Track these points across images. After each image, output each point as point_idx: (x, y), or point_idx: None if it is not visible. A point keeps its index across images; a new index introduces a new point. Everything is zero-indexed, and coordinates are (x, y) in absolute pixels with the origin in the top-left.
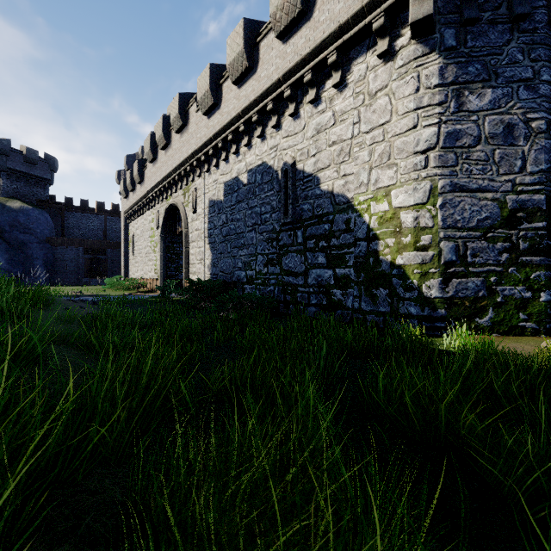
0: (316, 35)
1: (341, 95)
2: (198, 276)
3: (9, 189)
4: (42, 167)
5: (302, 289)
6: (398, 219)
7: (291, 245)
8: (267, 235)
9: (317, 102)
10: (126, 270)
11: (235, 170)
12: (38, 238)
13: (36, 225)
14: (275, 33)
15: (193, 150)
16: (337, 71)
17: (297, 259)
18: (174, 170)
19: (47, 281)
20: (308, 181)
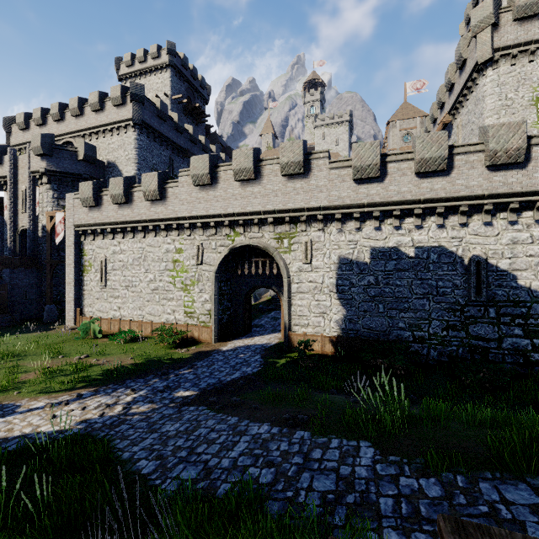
0: (530, 183)
1: (538, 227)
2: (315, 330)
3: None
4: None
5: (495, 351)
6: None
7: (481, 318)
8: (447, 305)
9: (513, 221)
10: (77, 305)
11: (393, 240)
12: None
13: None
14: (489, 162)
15: (324, 205)
16: None
17: (489, 329)
18: (269, 211)
19: None
20: (503, 274)
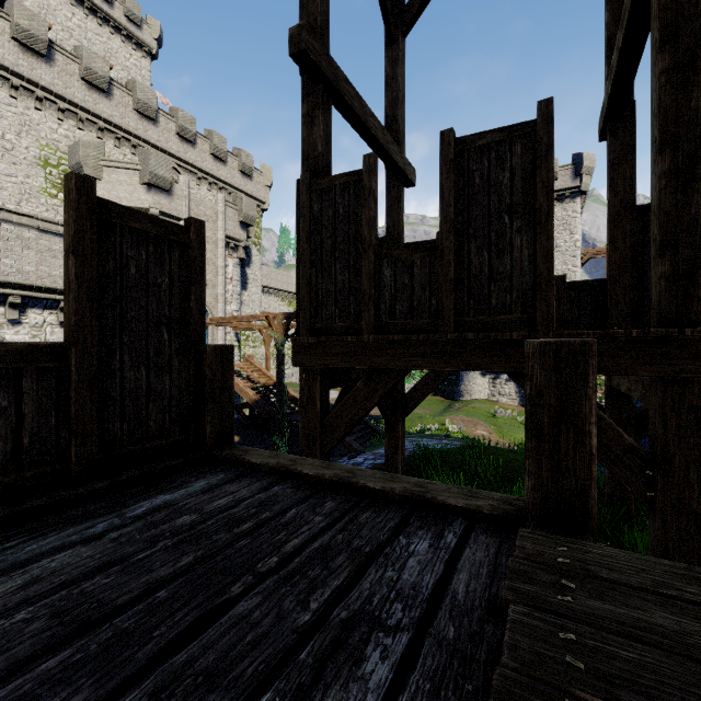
0: None
1: (14, 328)
2: None
3: None
4: None
5: None
6: None
7: None
8: None
9: None
10: None
11: None
12: None
13: None
14: None
15: None
16: (15, 309)
17: None
18: None
19: None
20: None
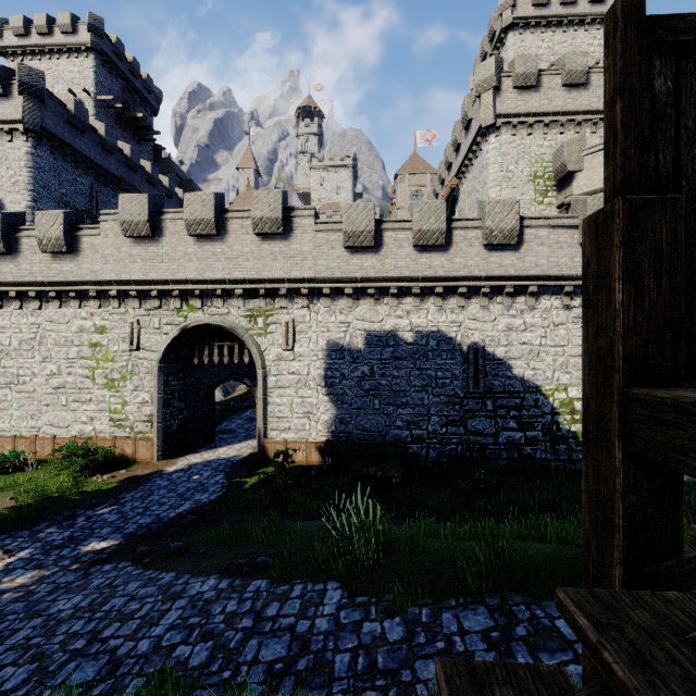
0: (523, 267)
1: (531, 313)
2: (299, 434)
3: None
4: None
5: (492, 447)
6: (572, 405)
7: (479, 411)
8: (446, 399)
9: (508, 307)
10: None
11: (390, 323)
12: None
13: None
14: (486, 241)
15: (309, 276)
16: (532, 297)
17: (486, 423)
18: (237, 280)
19: None
20: (499, 363)
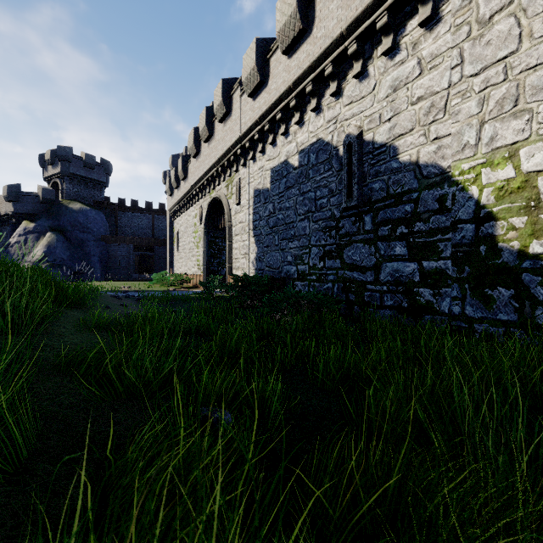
0: None
1: (431, 35)
2: (242, 272)
3: (71, 193)
4: (99, 171)
5: (371, 287)
6: (533, 189)
7: (356, 234)
8: (323, 223)
9: (393, 51)
10: (172, 266)
11: (284, 152)
12: (95, 237)
13: (93, 224)
14: None
15: (237, 137)
16: (426, 3)
17: (364, 250)
18: (217, 161)
19: (102, 276)
20: (380, 153)
